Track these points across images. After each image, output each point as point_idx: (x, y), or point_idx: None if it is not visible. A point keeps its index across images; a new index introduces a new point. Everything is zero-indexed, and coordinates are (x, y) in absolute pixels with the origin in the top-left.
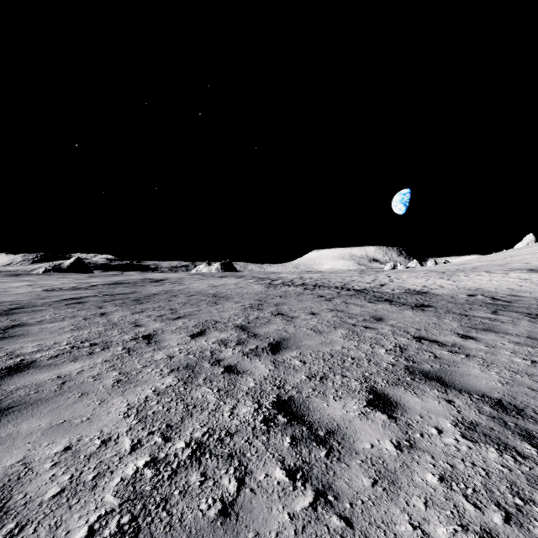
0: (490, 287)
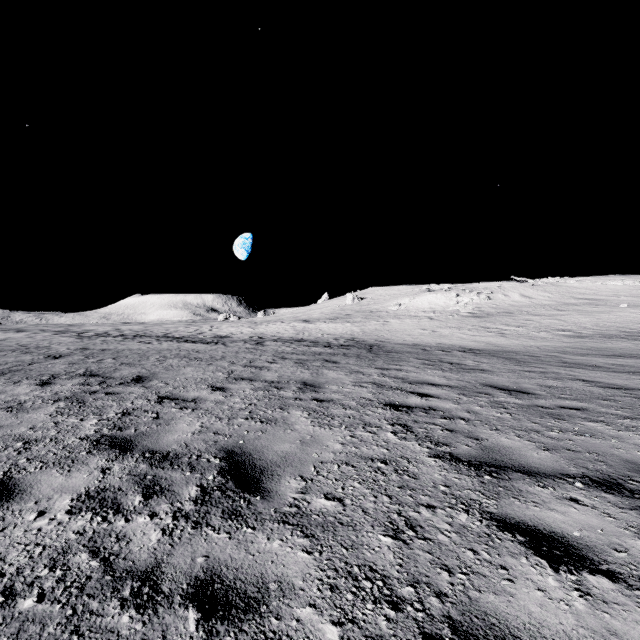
0: (269, 332)
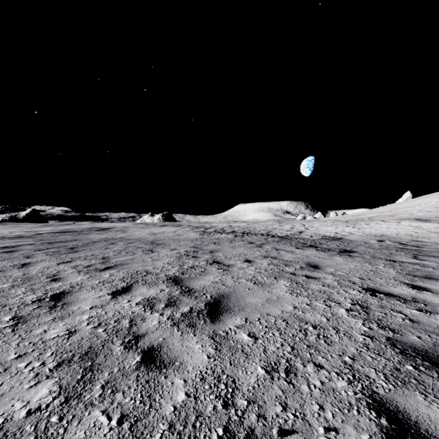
0: (392, 234)
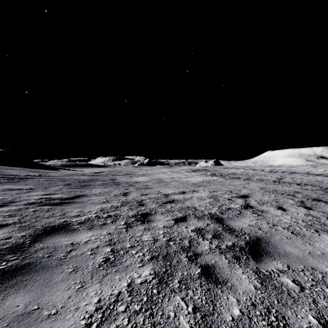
0: None
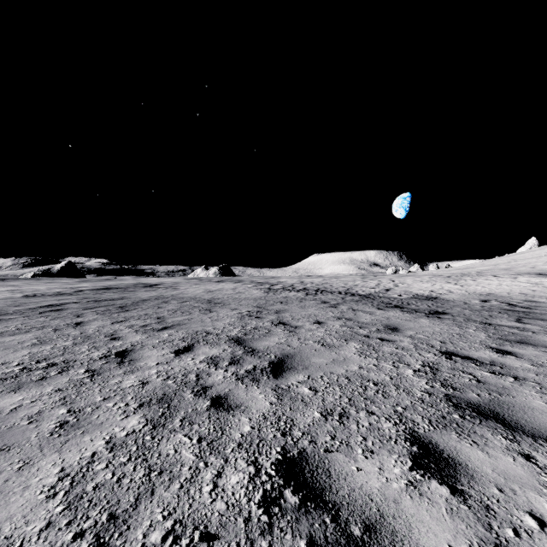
0: (502, 292)
